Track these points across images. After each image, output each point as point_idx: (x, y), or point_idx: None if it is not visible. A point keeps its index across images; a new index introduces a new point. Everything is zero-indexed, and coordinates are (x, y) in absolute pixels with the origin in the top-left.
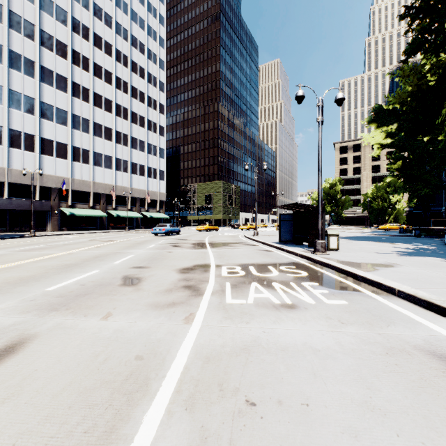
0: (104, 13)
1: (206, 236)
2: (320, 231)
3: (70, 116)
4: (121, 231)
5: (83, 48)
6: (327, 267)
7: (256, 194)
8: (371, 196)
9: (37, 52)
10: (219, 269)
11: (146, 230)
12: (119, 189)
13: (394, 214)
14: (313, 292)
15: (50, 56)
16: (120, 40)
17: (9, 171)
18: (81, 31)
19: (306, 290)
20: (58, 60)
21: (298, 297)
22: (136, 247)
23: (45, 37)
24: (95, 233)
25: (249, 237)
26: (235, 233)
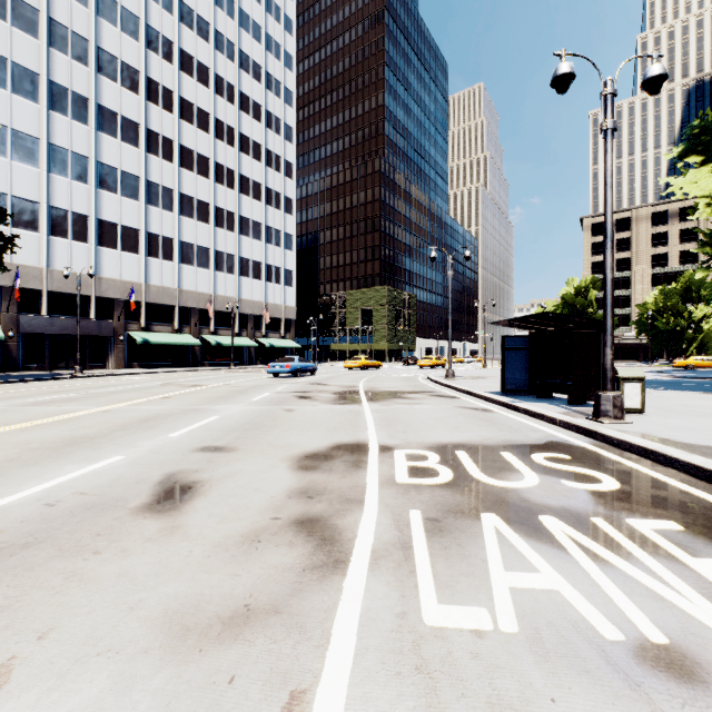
0: (196, 17)
1: (361, 378)
2: (610, 372)
3: (144, 185)
4: (223, 369)
5: (163, 75)
6: (653, 459)
7: (450, 303)
8: (653, 309)
9: (93, 83)
10: (387, 458)
11: (263, 367)
12: (220, 300)
13: (699, 339)
14: (698, 570)
15: (112, 88)
16: (222, 59)
17: (49, 274)
18: (161, 47)
19: (665, 559)
20: (124, 95)
21: (667, 598)
22: (232, 399)
23: (105, 60)
24: (179, 373)
25: (437, 380)
26: (411, 374)
